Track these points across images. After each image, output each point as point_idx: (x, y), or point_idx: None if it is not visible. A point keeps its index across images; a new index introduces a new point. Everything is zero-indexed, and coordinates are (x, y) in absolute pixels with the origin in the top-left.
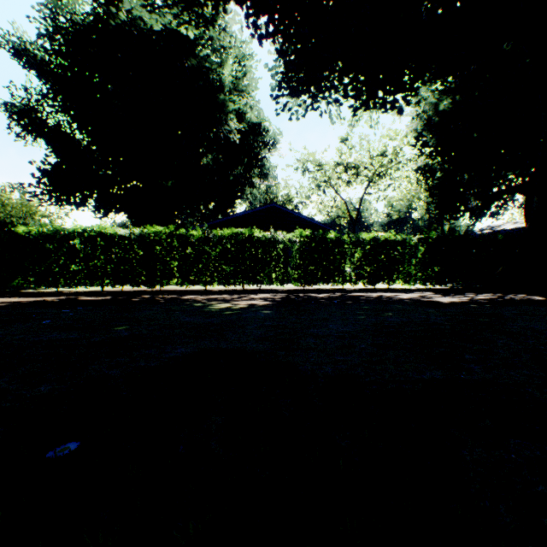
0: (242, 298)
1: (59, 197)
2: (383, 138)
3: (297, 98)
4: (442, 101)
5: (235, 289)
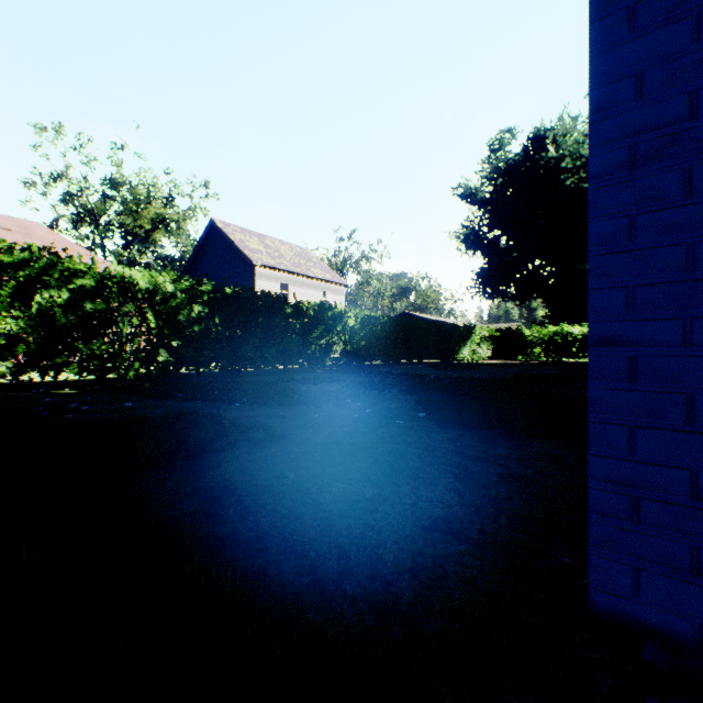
0: None
1: (489, 293)
2: None
3: None
4: None
5: None
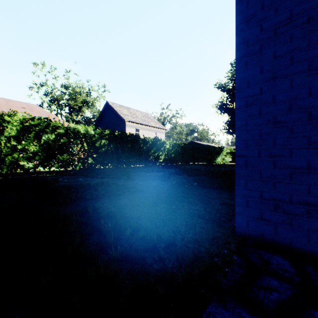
0: None
1: (231, 132)
2: None
3: None
4: None
5: None
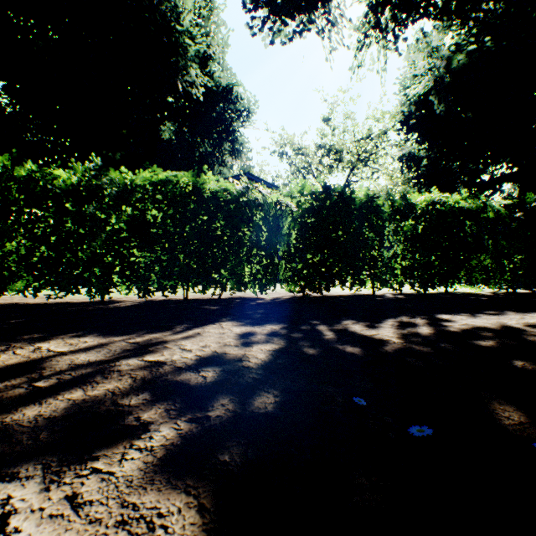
0: (94, 384)
1: None
2: (369, 118)
3: (282, 13)
4: (463, 47)
5: (171, 298)
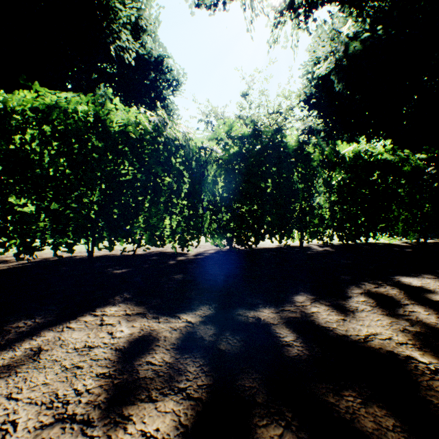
0: None
1: None
2: (279, 96)
3: None
4: (360, 34)
5: (75, 256)
